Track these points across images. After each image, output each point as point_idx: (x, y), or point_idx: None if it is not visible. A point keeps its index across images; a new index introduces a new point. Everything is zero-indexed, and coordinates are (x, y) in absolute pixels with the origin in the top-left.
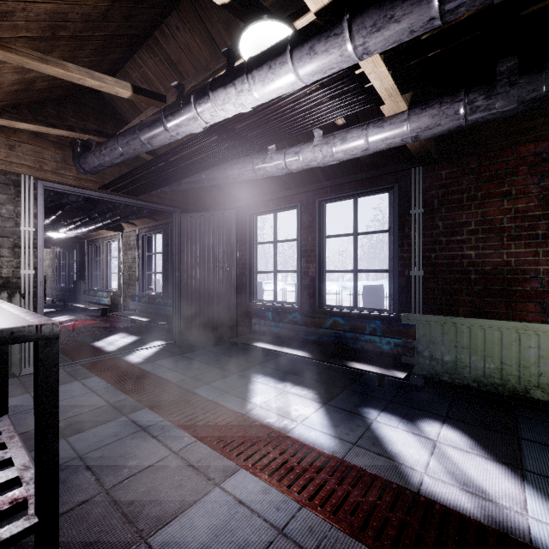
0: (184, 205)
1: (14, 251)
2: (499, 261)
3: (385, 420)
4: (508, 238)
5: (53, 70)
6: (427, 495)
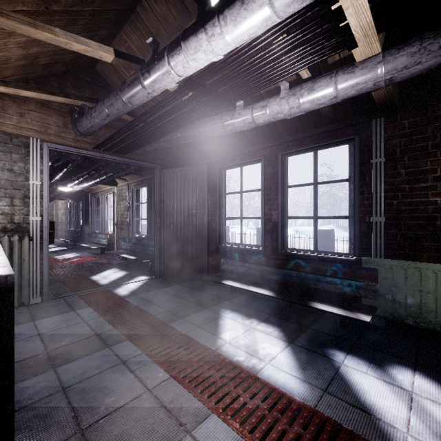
0: (164, 162)
1: (24, 201)
2: None
3: (353, 364)
4: None
5: (42, 35)
6: None
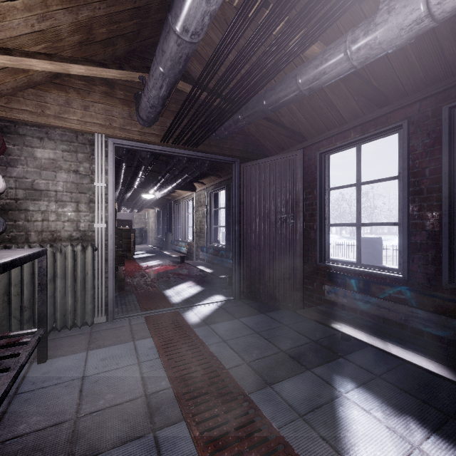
0: (244, 154)
1: (89, 206)
2: None
3: None
4: None
5: None
6: None
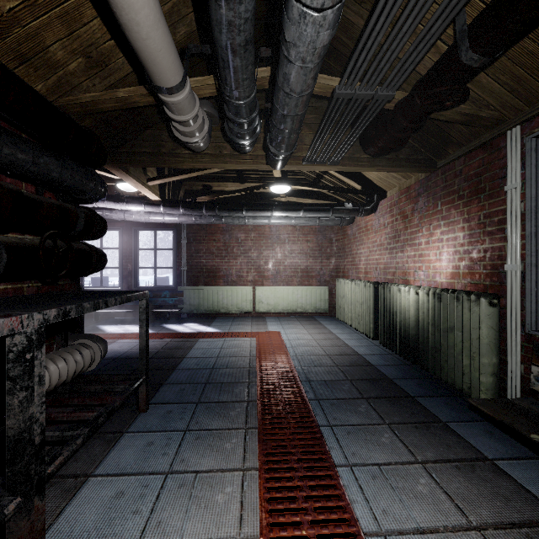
0: None
1: None
2: (213, 264)
3: (171, 325)
4: (215, 256)
5: None
6: (183, 332)
